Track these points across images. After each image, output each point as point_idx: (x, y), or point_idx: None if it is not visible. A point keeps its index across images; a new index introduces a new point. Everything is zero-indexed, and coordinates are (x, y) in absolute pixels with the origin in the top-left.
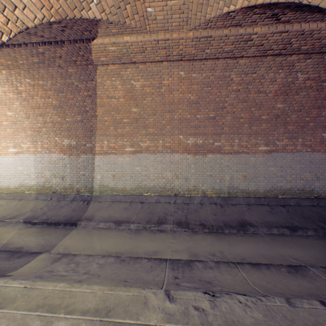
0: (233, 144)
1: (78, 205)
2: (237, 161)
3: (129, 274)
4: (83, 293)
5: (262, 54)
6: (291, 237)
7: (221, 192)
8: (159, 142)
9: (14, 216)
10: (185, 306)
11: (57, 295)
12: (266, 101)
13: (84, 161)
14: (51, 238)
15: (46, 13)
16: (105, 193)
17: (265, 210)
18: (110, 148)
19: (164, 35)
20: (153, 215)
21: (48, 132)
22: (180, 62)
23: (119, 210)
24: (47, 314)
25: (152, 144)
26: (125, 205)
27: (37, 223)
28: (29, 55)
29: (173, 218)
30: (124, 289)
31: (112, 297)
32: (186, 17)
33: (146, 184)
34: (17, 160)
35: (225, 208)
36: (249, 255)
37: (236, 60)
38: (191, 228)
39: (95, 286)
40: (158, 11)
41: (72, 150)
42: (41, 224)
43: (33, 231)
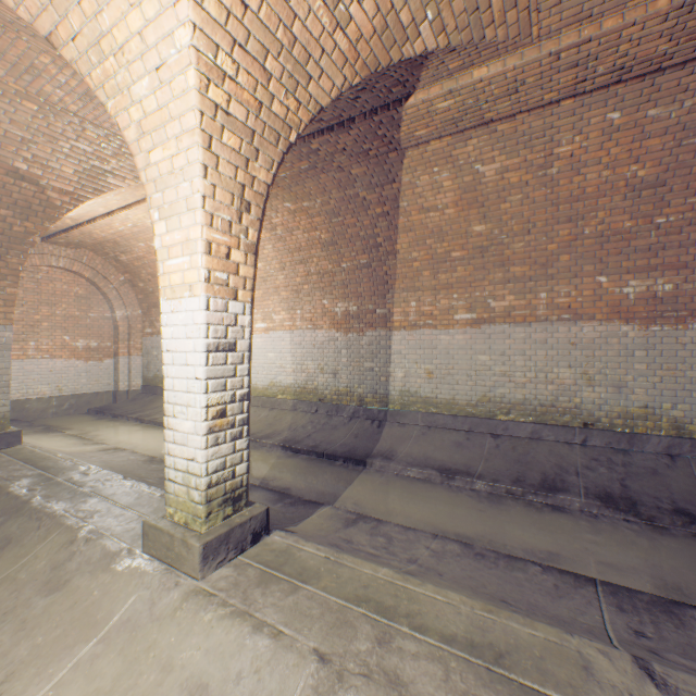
0: None
1: (361, 426)
2: None
3: (505, 588)
4: (431, 599)
5: None
6: None
7: None
8: (537, 296)
9: (267, 434)
10: None
11: (384, 589)
12: None
13: (372, 343)
14: (328, 481)
15: (347, 73)
16: (411, 408)
17: None
18: (422, 315)
19: (576, 35)
20: (527, 468)
21: (312, 292)
22: (610, 90)
23: (445, 446)
24: (377, 616)
25: (518, 302)
26: (455, 436)
27: (301, 451)
28: (295, 161)
29: (585, 482)
30: (519, 619)
31: (495, 627)
32: None
33: (504, 395)
34: (266, 341)
35: None
36: None
37: None
38: (646, 516)
39: (450, 592)
40: None
41: (349, 322)
42: (306, 453)
43: (297, 463)
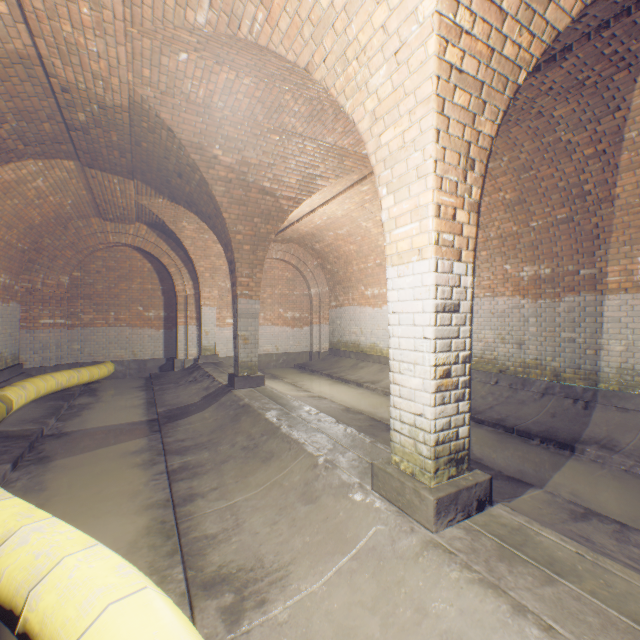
0: None
1: (558, 405)
2: None
3: None
4: None
5: None
6: None
7: None
8: None
9: None
10: None
11: None
12: None
13: (572, 310)
14: (526, 460)
15: None
16: (636, 391)
17: None
18: None
19: None
20: None
21: (490, 258)
22: None
23: None
24: None
25: None
26: None
27: (483, 422)
28: None
29: None
30: None
31: None
32: None
33: None
34: None
35: None
36: None
37: None
38: None
39: None
40: None
41: (539, 287)
42: (490, 426)
43: (482, 434)
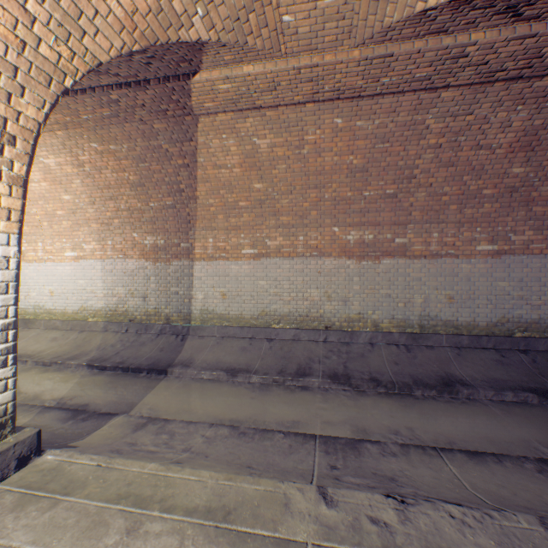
0: (429, 241)
1: (167, 341)
2: (436, 271)
3: (255, 456)
4: (186, 481)
5: (484, 79)
6: (542, 408)
7: (408, 325)
8: (298, 239)
9: (73, 356)
10: (354, 516)
11: (147, 482)
12: (492, 163)
13: (177, 271)
14: (129, 392)
15: (126, 38)
16: (209, 323)
17: (490, 358)
18: (218, 250)
19: (309, 59)
20: (289, 361)
21: (123, 225)
22: (335, 103)
23: (233, 351)
24: (133, 509)
25: (286, 242)
26: (241, 342)
27: (107, 368)
28: (96, 106)
29: (324, 367)
30: (250, 480)
31: (231, 490)
32: (348, 24)
33: (276, 309)
34: (76, 269)
35: (415, 352)
36: (462, 438)
37: (436, 93)
38: (355, 385)
39: (204, 471)
40: (300, 20)
41: (158, 253)
42: (112, 370)
43: (102, 379)
